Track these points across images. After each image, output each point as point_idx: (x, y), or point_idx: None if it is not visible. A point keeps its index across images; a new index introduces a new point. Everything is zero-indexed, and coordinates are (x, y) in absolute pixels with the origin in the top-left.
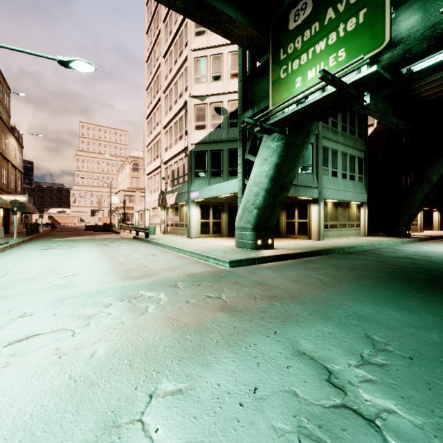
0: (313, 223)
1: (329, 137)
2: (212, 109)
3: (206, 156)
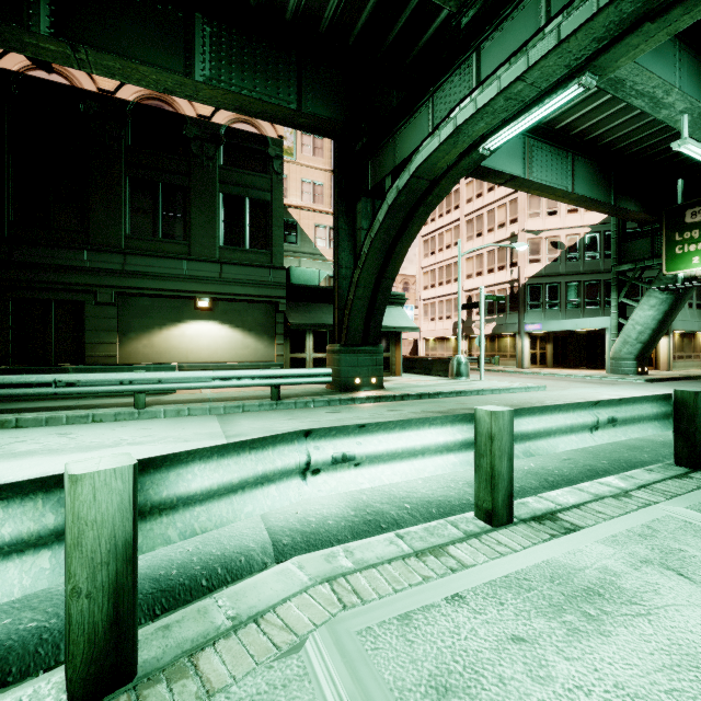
0: (662, 355)
1: None
2: (547, 243)
3: (541, 289)
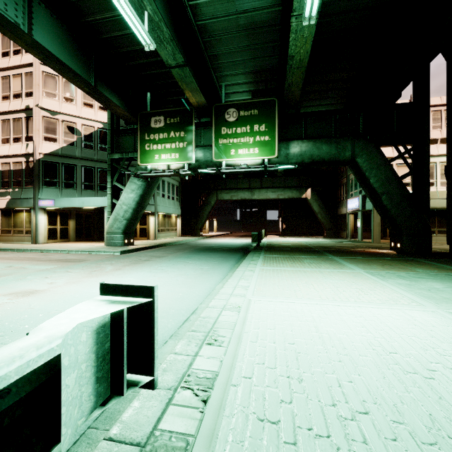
0: (151, 229)
1: None
2: (64, 126)
3: (58, 167)
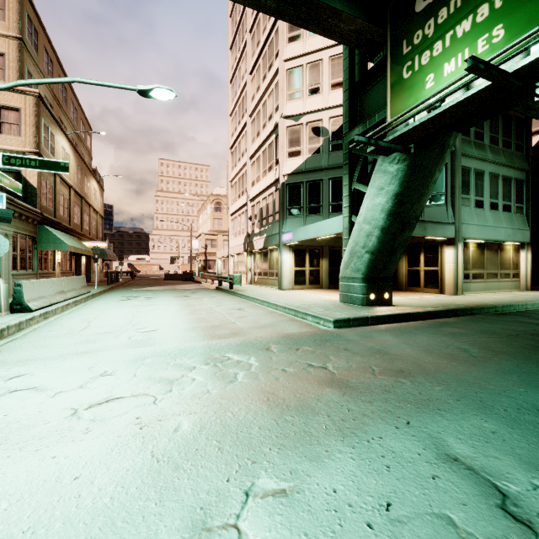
0: (448, 272)
1: (472, 154)
2: (308, 130)
3: (301, 188)
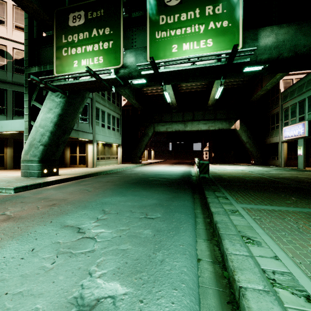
0: (90, 157)
1: (100, 102)
2: None
3: None
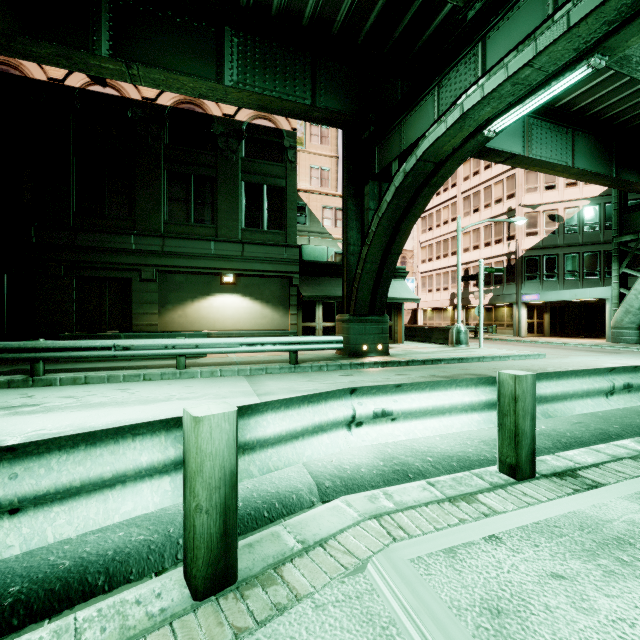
0: None
1: None
2: (545, 216)
3: (538, 260)
